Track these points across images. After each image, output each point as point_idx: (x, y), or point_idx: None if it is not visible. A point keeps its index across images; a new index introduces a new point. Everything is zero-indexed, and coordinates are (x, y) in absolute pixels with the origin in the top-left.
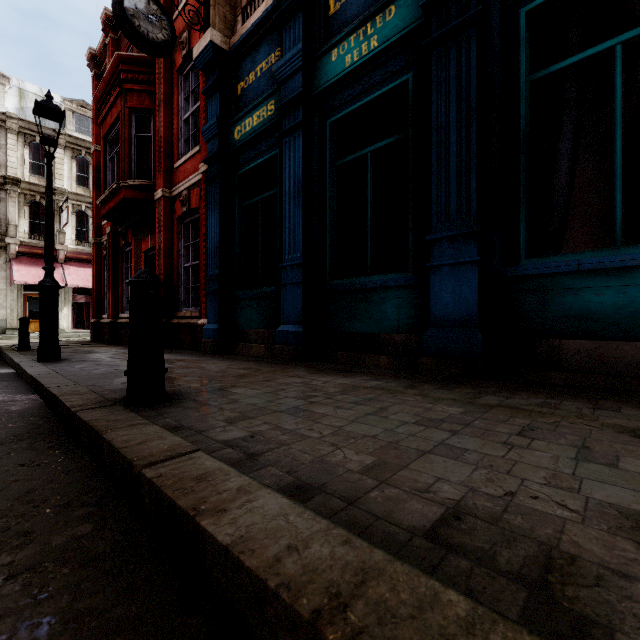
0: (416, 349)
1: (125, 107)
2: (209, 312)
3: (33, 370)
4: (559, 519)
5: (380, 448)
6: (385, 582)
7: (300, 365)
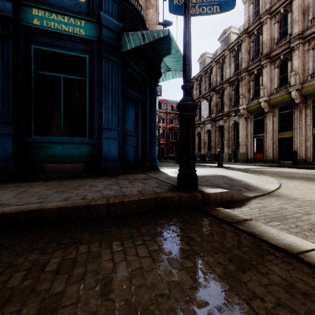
0: None
1: None
2: None
3: None
4: (3, 200)
5: None
6: None
7: None
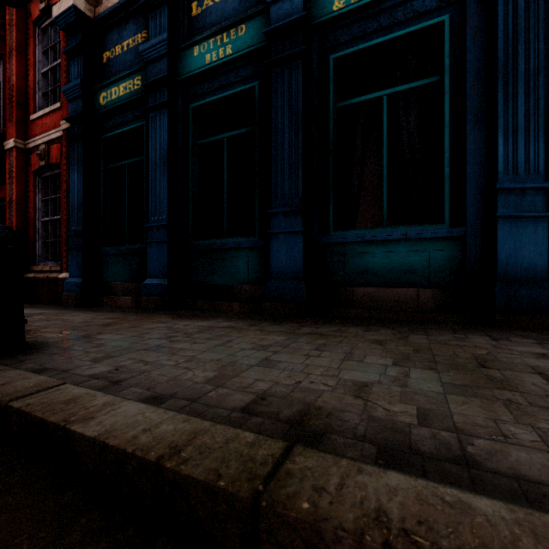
0: (261, 296)
1: None
2: (72, 266)
3: None
4: (321, 391)
5: (222, 366)
6: (208, 435)
7: (165, 313)
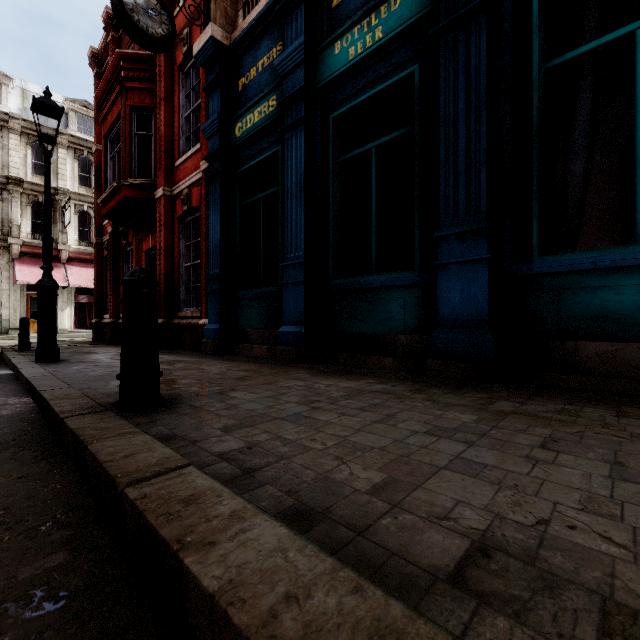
0: (422, 351)
1: (126, 105)
2: (210, 312)
3: (29, 372)
4: (606, 557)
5: (390, 463)
6: None
7: (302, 367)
